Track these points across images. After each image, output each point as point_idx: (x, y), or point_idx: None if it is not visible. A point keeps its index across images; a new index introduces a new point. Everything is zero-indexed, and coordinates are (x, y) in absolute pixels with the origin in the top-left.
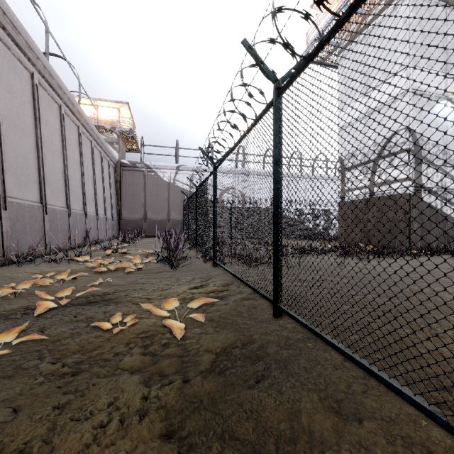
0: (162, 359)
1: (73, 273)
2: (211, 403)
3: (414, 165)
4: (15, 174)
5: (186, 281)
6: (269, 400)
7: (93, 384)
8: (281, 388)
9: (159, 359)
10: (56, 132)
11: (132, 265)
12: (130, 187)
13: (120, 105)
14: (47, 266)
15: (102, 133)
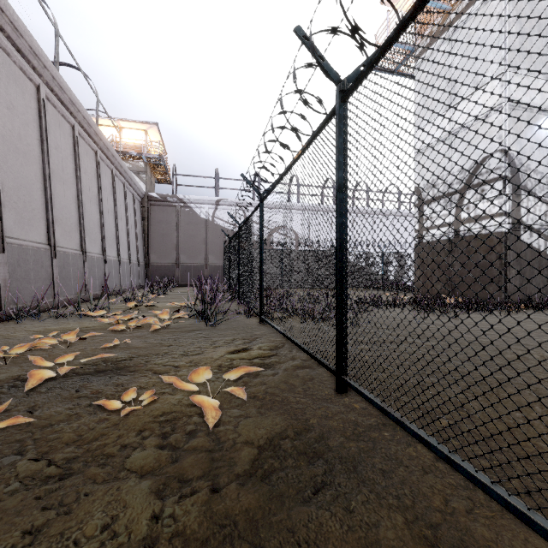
0: (184, 454)
1: (84, 332)
2: (249, 527)
3: (511, 197)
4: (16, 209)
5: (225, 342)
6: (333, 524)
7: (85, 493)
8: (350, 503)
9: (181, 454)
10: (68, 158)
11: (158, 322)
12: (159, 226)
13: (147, 126)
14: (54, 322)
15: (126, 160)
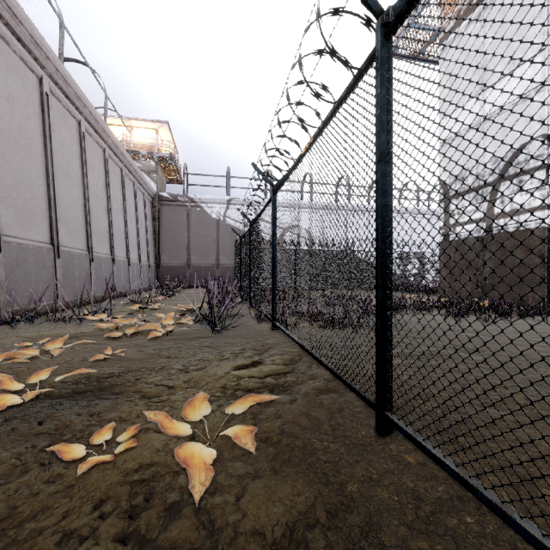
0: None
1: (78, 338)
2: None
3: None
4: (15, 206)
5: (232, 354)
6: None
7: None
8: None
9: None
10: (74, 154)
11: (159, 328)
12: (170, 226)
13: (158, 125)
14: (51, 327)
15: (137, 159)
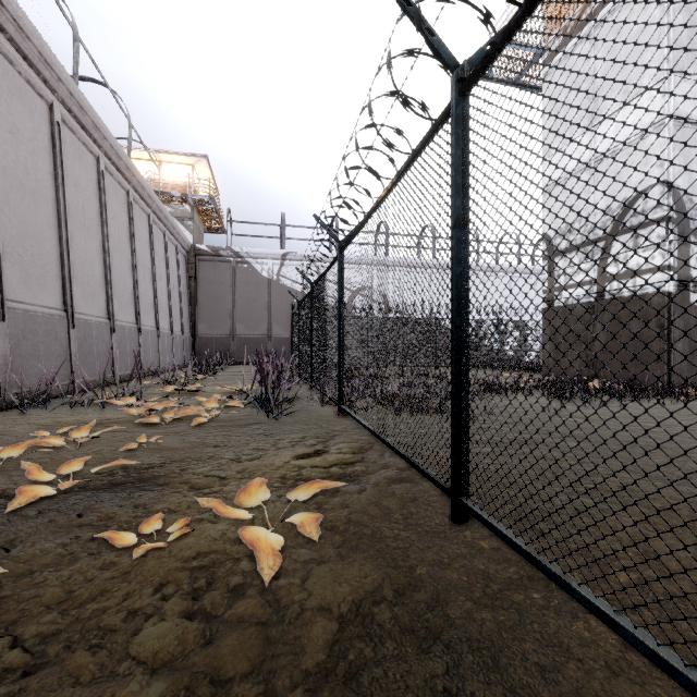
0: (224, 630)
1: (105, 425)
2: None
3: (677, 244)
4: (20, 264)
5: (291, 442)
6: None
7: None
8: None
9: (219, 630)
10: (91, 199)
11: (202, 413)
12: (210, 287)
13: (194, 160)
14: (68, 412)
15: (168, 203)
